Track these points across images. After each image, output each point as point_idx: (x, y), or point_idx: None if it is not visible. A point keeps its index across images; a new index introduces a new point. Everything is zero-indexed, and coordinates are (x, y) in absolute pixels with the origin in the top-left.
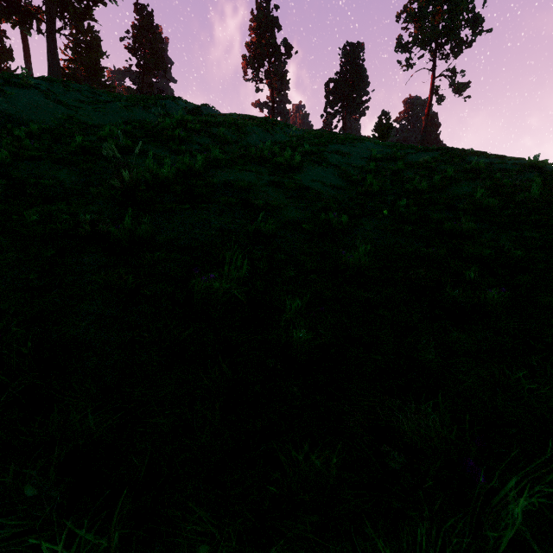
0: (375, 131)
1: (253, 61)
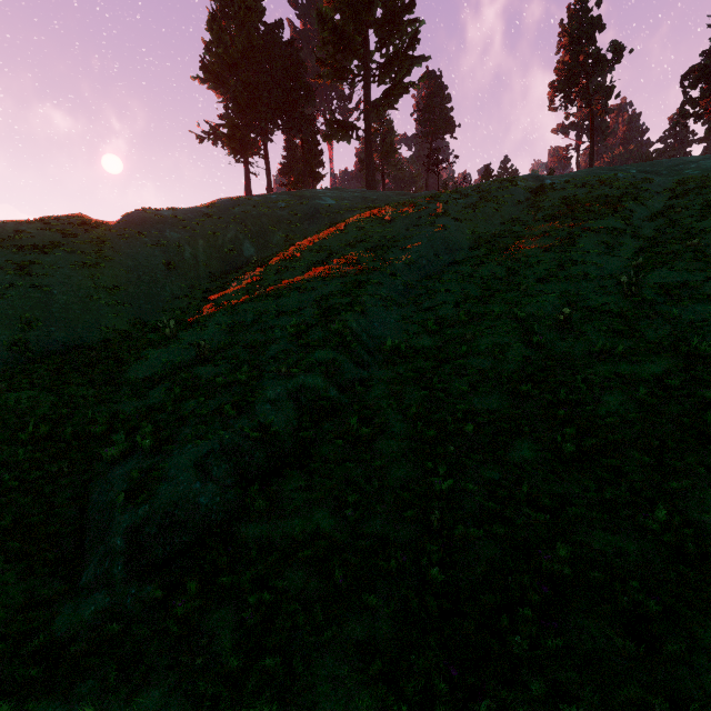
0: None
1: (564, 85)
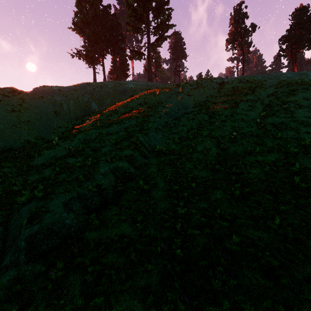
0: None
1: (232, 40)
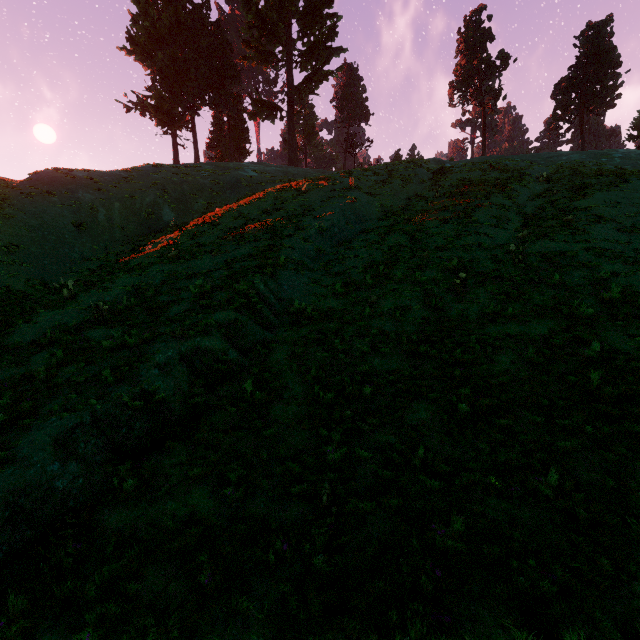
0: (632, 129)
1: (461, 85)
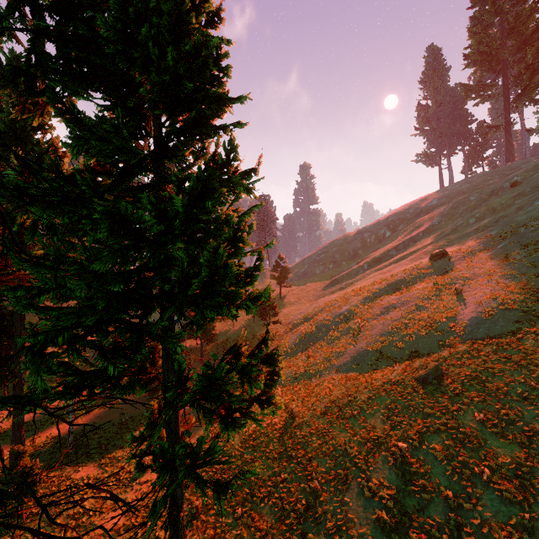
0: None
1: None
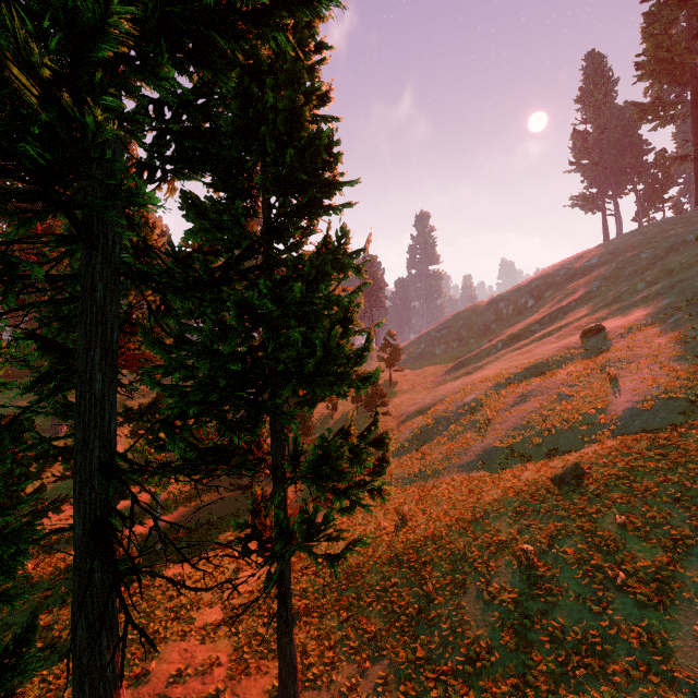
0: None
1: None
